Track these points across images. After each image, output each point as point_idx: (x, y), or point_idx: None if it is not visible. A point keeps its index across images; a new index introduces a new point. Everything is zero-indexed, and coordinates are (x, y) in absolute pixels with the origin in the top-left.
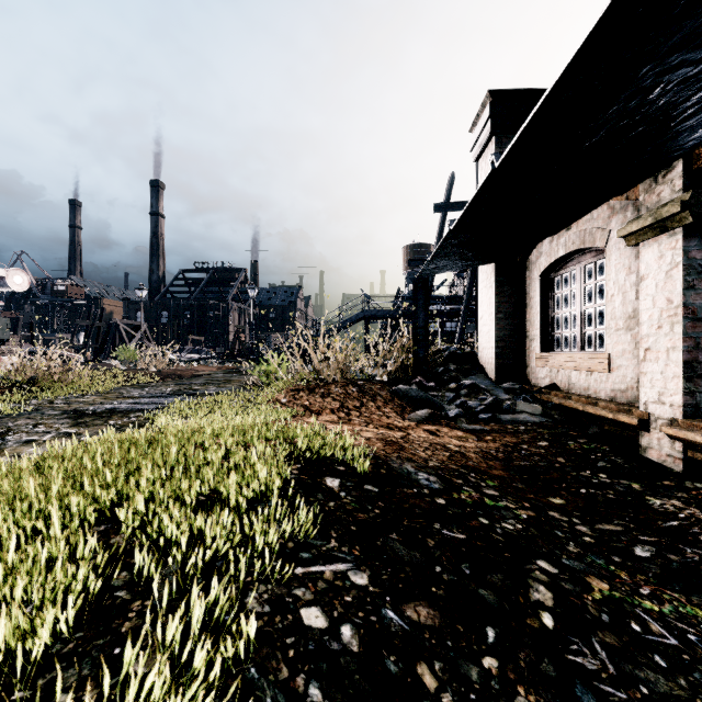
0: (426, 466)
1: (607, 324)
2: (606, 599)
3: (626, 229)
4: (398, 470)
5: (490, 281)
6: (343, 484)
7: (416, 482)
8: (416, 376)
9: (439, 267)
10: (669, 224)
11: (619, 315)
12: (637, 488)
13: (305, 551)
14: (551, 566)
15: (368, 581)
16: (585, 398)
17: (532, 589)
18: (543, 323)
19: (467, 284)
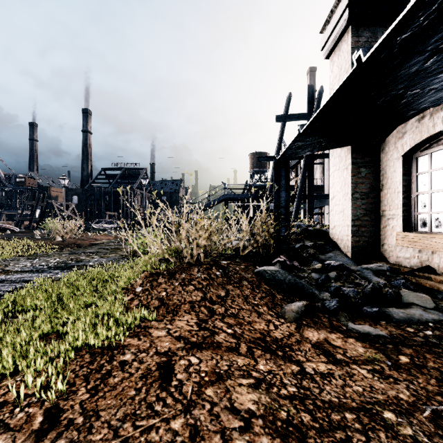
0: None
1: None
2: None
3: None
4: None
5: (345, 163)
6: None
7: None
8: (277, 254)
9: (303, 145)
10: None
11: None
12: None
13: None
14: None
15: None
16: None
17: None
18: (405, 202)
19: (301, 175)
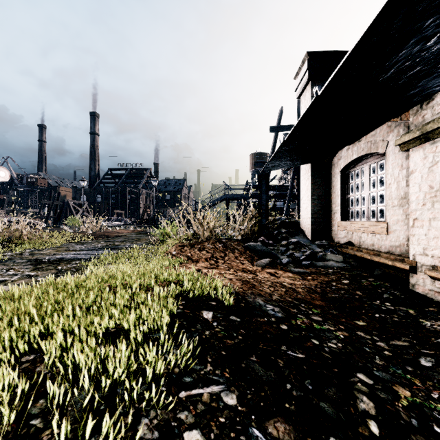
0: (271, 300)
1: (386, 202)
2: (411, 405)
3: (401, 140)
4: (253, 303)
5: (308, 175)
6: (215, 315)
7: (265, 312)
8: (260, 236)
9: (275, 165)
10: (431, 135)
11: (394, 196)
12: (413, 313)
13: (187, 375)
14: (367, 378)
15: (236, 401)
16: (371, 251)
17: (358, 400)
18: (342, 202)
19: (291, 178)
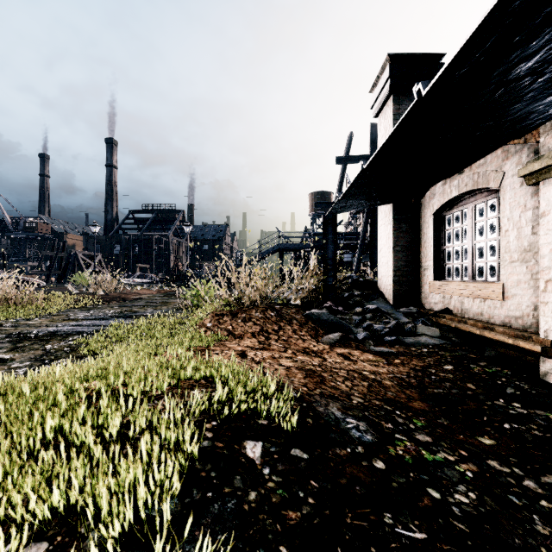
0: (351, 406)
1: (501, 256)
2: None
3: (528, 169)
4: (325, 416)
5: (389, 219)
6: (267, 450)
7: (346, 434)
8: (326, 301)
9: (346, 206)
10: None
11: (513, 248)
12: None
13: None
14: None
15: None
16: (480, 323)
17: None
18: (436, 255)
19: (363, 223)
